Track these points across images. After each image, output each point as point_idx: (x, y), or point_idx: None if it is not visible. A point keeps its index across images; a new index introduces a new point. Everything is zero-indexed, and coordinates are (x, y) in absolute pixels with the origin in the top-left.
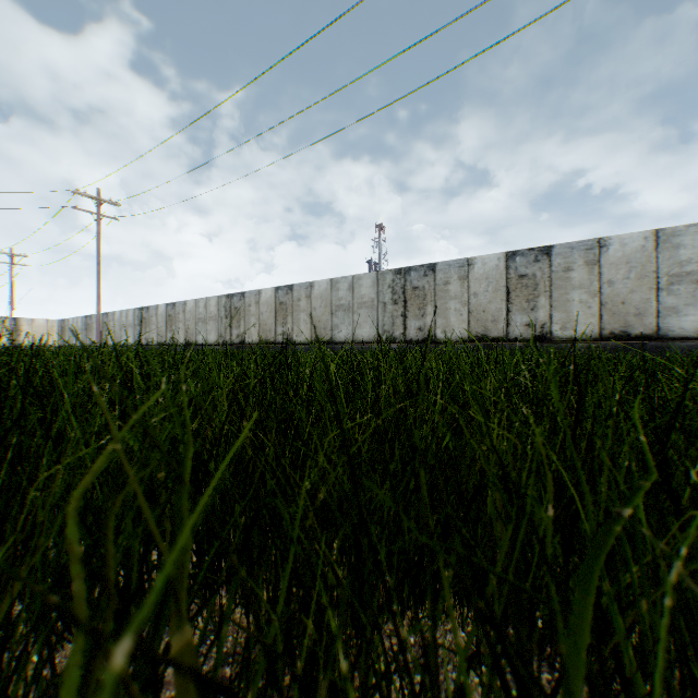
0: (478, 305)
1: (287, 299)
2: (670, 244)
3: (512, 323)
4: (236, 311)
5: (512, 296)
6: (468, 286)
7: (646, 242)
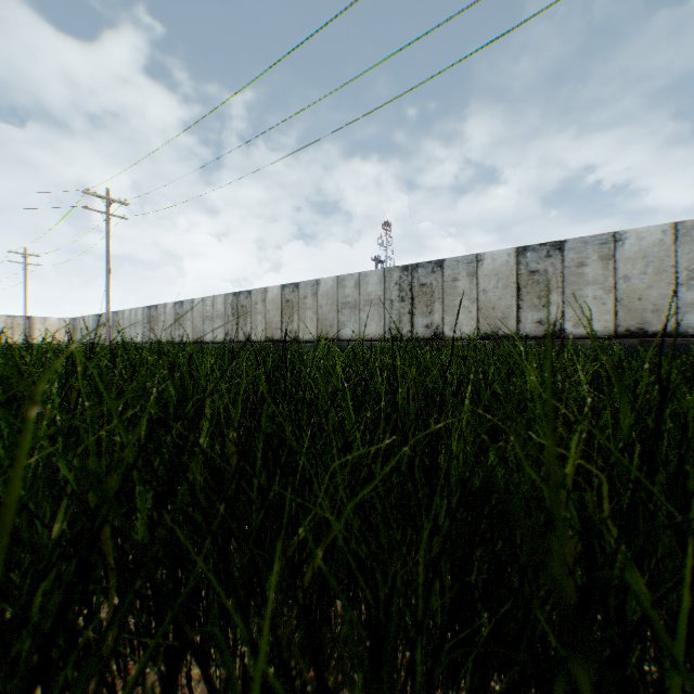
0: (487, 302)
1: (293, 297)
2: (689, 238)
3: (522, 320)
4: (242, 309)
5: (522, 292)
6: (477, 282)
7: (664, 236)
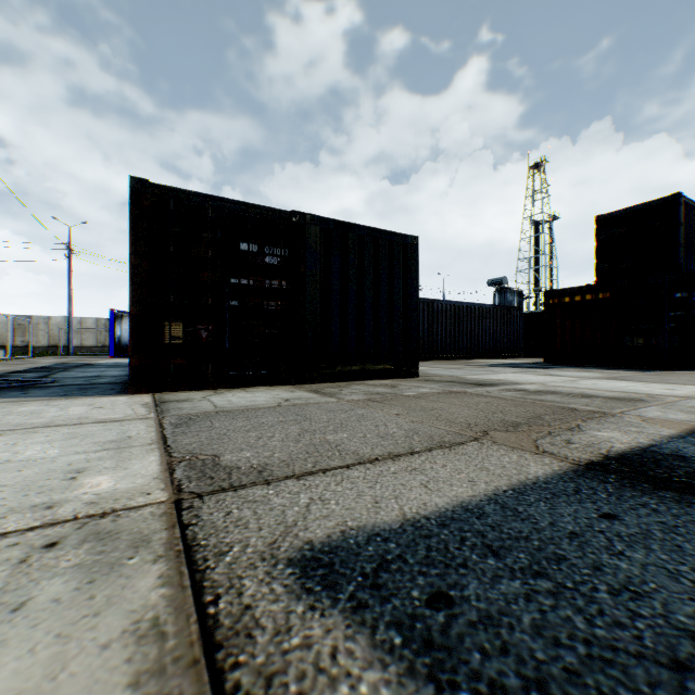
0: (1, 333)
1: None
2: None
3: (17, 340)
4: None
5: (17, 331)
6: None
7: (64, 320)
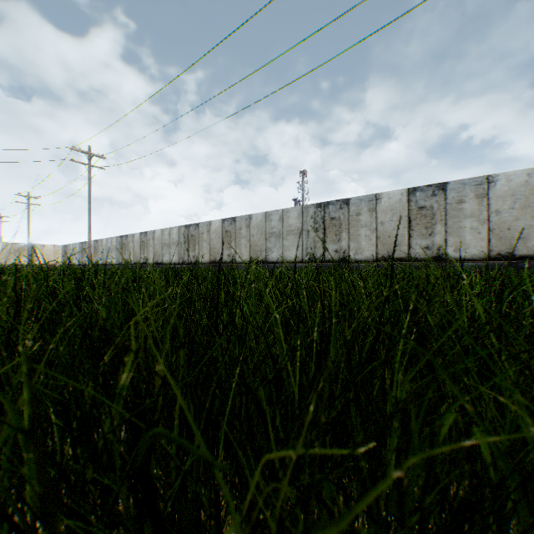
0: (384, 232)
1: (231, 228)
2: None
3: (412, 246)
4: (192, 238)
5: (412, 224)
6: (376, 216)
7: (529, 178)
